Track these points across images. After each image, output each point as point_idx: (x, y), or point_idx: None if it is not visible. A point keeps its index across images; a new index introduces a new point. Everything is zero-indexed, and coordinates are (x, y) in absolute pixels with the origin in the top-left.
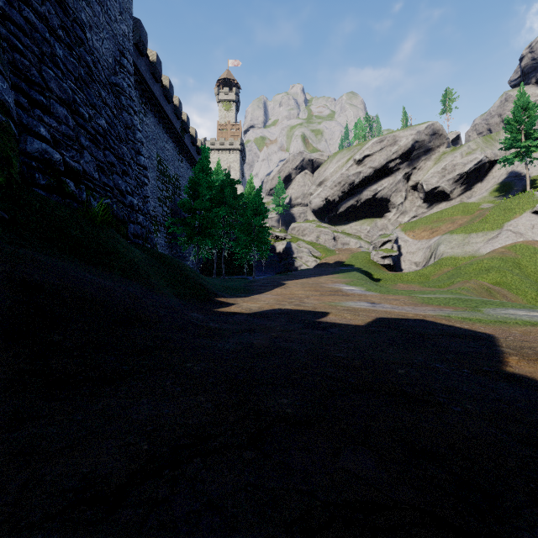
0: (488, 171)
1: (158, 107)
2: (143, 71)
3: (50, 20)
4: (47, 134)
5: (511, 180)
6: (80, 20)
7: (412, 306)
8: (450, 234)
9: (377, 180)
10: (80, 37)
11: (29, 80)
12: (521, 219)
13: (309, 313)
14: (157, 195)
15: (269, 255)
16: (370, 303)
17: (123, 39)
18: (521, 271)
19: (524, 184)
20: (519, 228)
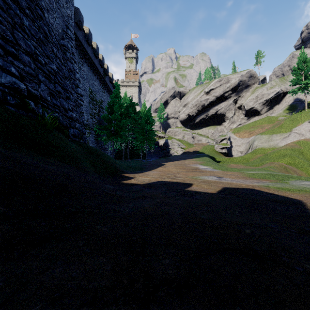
0: (282, 98)
1: (90, 60)
2: (81, 39)
3: (20, 3)
4: (16, 72)
5: (296, 103)
6: (40, 5)
7: (243, 179)
8: (261, 135)
9: (217, 103)
10: (40, 15)
11: (5, 38)
12: (302, 126)
13: (180, 184)
14: (89, 112)
15: (155, 147)
16: (217, 177)
17: (68, 19)
18: (304, 157)
19: (304, 105)
20: (301, 131)
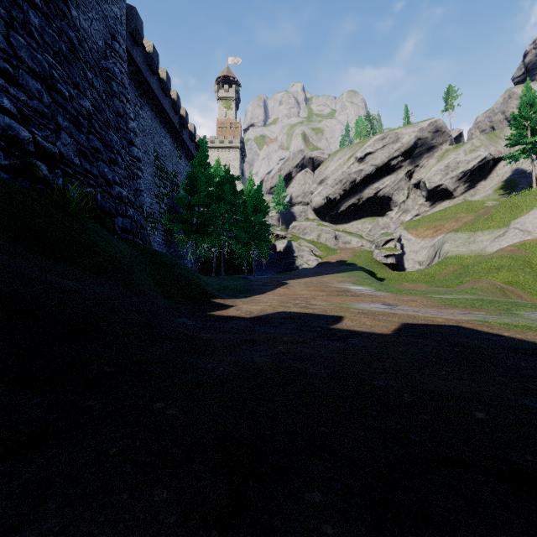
0: (492, 168)
1: (155, 100)
2: (139, 62)
3: None
4: (12, 107)
5: (516, 177)
6: None
7: (435, 308)
8: (455, 233)
9: (378, 178)
10: (62, 10)
11: None
12: (529, 217)
13: (320, 317)
14: (154, 191)
15: (269, 254)
16: (386, 305)
17: (115, 22)
18: (533, 270)
19: (530, 182)
20: (526, 226)
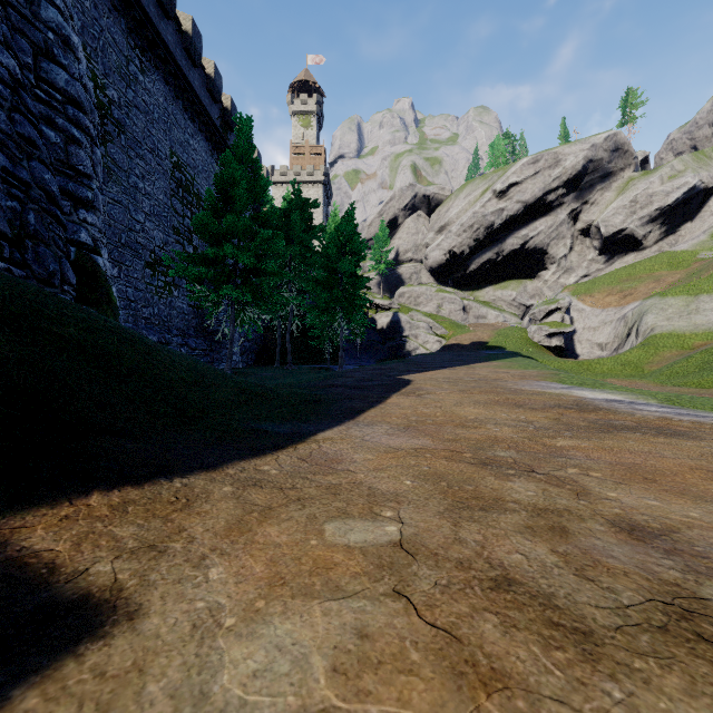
0: (702, 204)
1: (171, 65)
2: None
3: None
4: None
5: None
6: None
7: None
8: (662, 298)
9: (527, 221)
10: None
11: None
12: None
13: None
14: (172, 222)
15: (366, 334)
16: None
17: None
18: None
19: None
20: None
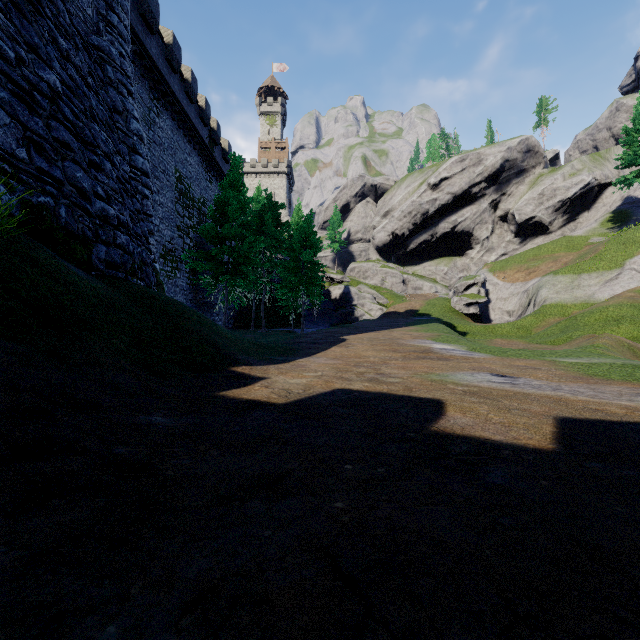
0: (597, 196)
1: (176, 106)
2: (154, 55)
3: None
4: None
5: (628, 207)
6: None
7: (582, 383)
8: (554, 275)
9: (456, 209)
10: None
11: None
12: None
13: (404, 402)
14: (176, 222)
15: (322, 303)
16: (499, 377)
17: None
18: None
19: None
20: None
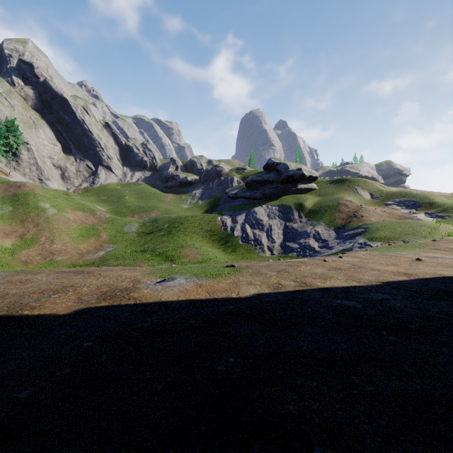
0: None
1: None
2: None
3: None
4: None
5: None
6: None
7: None
8: None
9: None
10: None
11: None
12: None
13: None
14: None
15: None
16: None
17: None
18: None
19: None
20: None
